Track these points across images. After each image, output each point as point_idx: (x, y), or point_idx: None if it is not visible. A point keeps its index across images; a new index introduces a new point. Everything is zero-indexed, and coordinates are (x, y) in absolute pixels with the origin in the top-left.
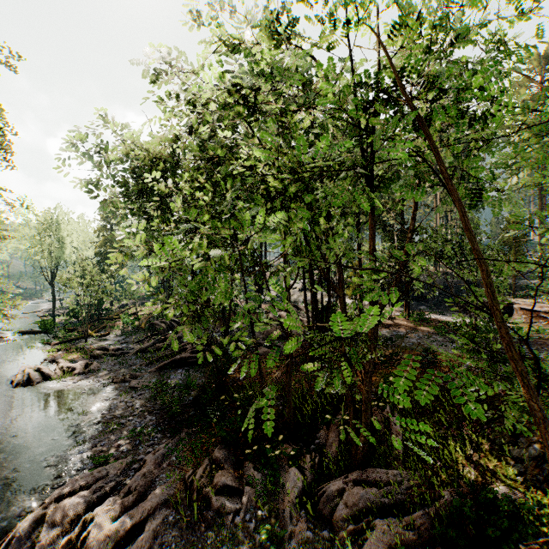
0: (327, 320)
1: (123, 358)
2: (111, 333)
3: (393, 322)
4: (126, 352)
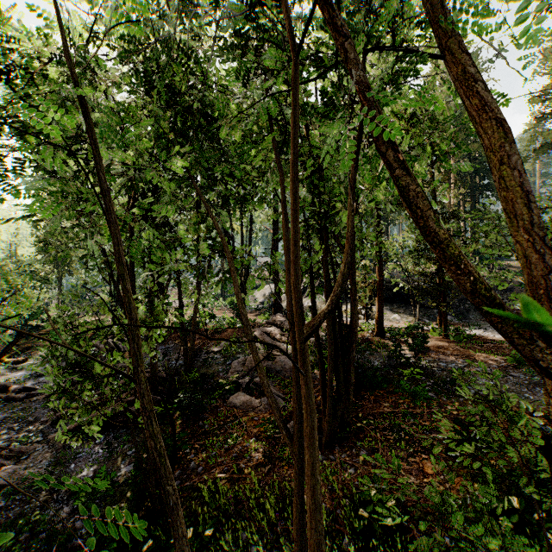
0: (352, 355)
1: (25, 407)
2: (32, 357)
3: (429, 344)
4: (36, 393)
